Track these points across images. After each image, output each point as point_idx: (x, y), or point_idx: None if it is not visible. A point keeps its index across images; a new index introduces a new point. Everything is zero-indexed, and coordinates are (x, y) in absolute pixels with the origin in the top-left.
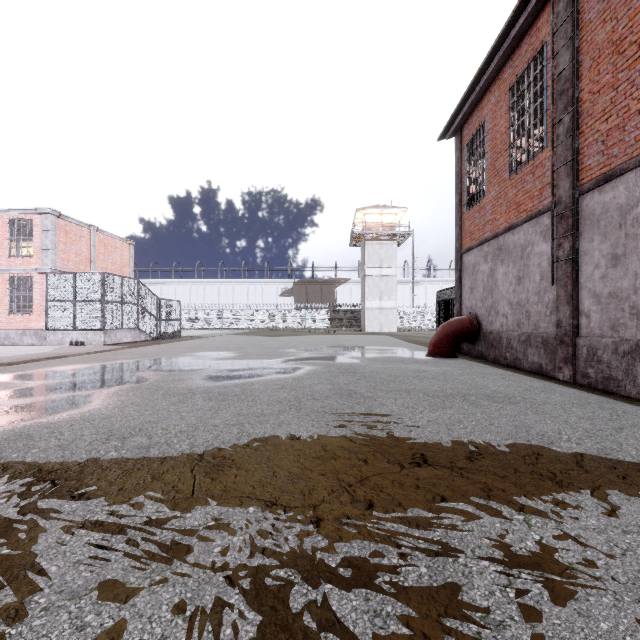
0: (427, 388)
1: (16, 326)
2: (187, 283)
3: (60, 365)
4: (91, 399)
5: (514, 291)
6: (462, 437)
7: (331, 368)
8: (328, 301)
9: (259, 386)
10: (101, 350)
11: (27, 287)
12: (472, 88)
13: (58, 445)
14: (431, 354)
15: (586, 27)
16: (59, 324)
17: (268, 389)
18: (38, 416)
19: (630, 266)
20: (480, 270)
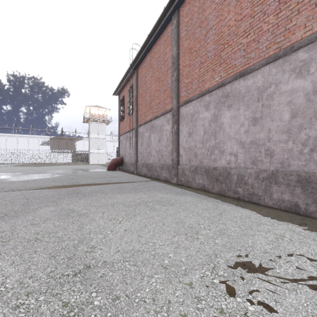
0: (96, 177)
1: None
2: None
3: None
4: None
5: (129, 150)
6: (95, 182)
7: (68, 175)
8: (71, 149)
9: (40, 179)
10: None
11: None
12: (120, 85)
13: None
14: (108, 170)
15: (138, 87)
16: None
17: (44, 180)
18: None
19: (143, 146)
20: (123, 142)
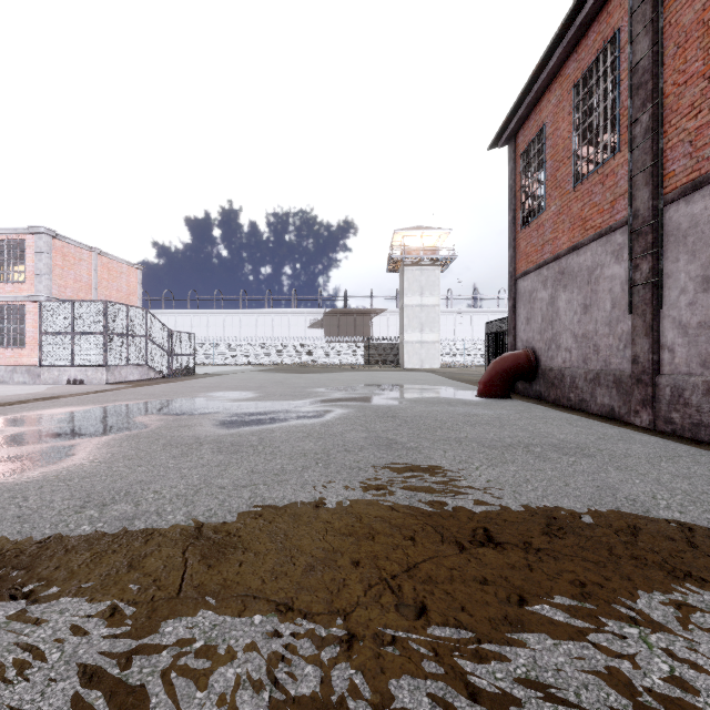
0: (481, 436)
1: (5, 362)
2: (204, 314)
3: (49, 408)
4: (75, 451)
5: (579, 321)
6: (533, 503)
7: (366, 411)
8: (362, 334)
9: (280, 434)
10: (102, 390)
11: (18, 317)
12: (529, 87)
13: (17, 515)
14: (481, 394)
15: (669, 7)
16: (55, 360)
17: (291, 438)
18: (3, 474)
19: None
20: (538, 297)
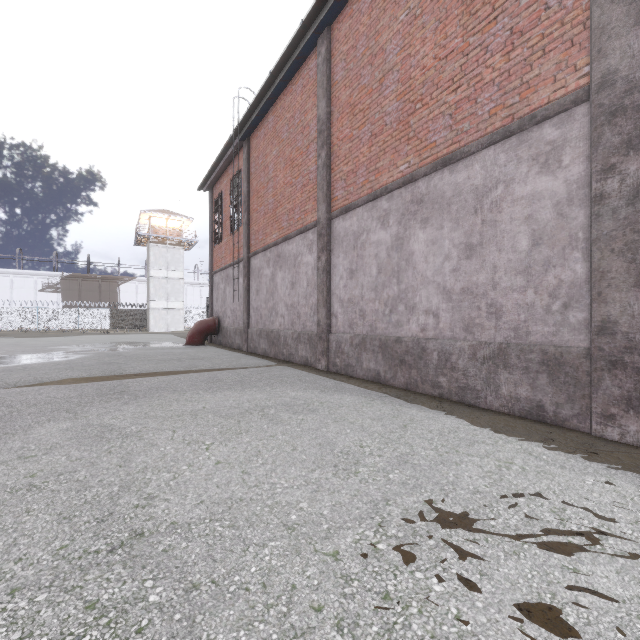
0: (163, 358)
1: None
2: None
3: None
4: None
5: (232, 303)
6: (160, 369)
7: (101, 355)
8: (109, 299)
9: (38, 365)
10: None
11: None
12: (213, 170)
13: None
14: (187, 344)
15: (251, 175)
16: None
17: (47, 366)
18: None
19: (260, 296)
20: (220, 287)
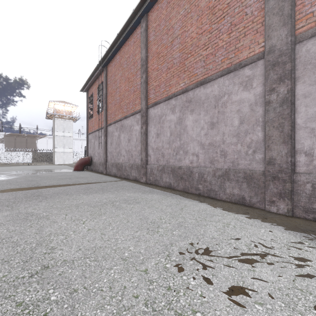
0: (61, 177)
1: None
2: None
3: None
4: None
5: (98, 149)
6: (59, 183)
7: (27, 176)
8: (31, 147)
9: None
10: None
11: None
12: (88, 81)
13: None
14: (74, 170)
15: (108, 85)
16: None
17: None
18: None
19: (112, 146)
20: (92, 141)
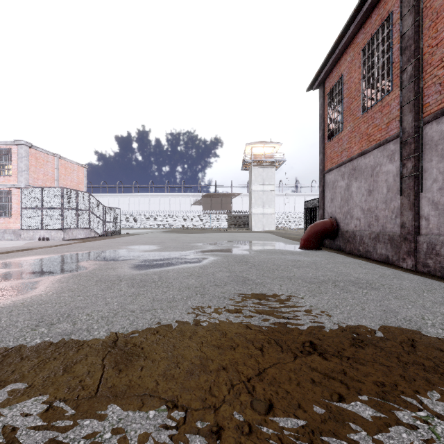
0: (304, 275)
1: None
2: (127, 196)
3: (25, 256)
4: (37, 286)
5: (365, 200)
6: (342, 322)
7: (229, 258)
8: (226, 209)
9: (173, 274)
10: (60, 244)
11: (7, 198)
12: (333, 50)
13: None
14: (302, 247)
15: None
16: (31, 225)
17: (180, 276)
18: None
19: None
20: (338, 185)
